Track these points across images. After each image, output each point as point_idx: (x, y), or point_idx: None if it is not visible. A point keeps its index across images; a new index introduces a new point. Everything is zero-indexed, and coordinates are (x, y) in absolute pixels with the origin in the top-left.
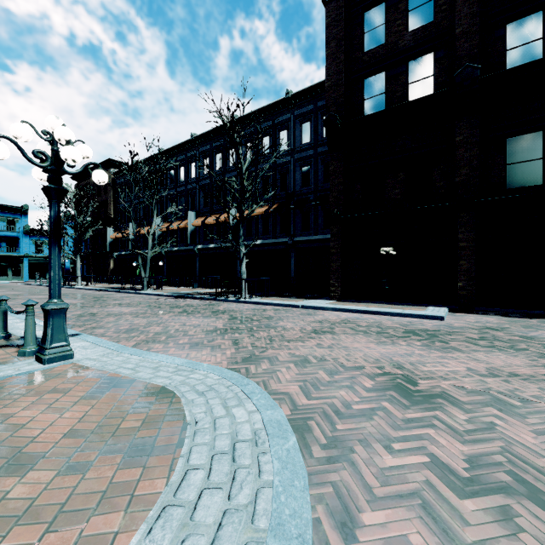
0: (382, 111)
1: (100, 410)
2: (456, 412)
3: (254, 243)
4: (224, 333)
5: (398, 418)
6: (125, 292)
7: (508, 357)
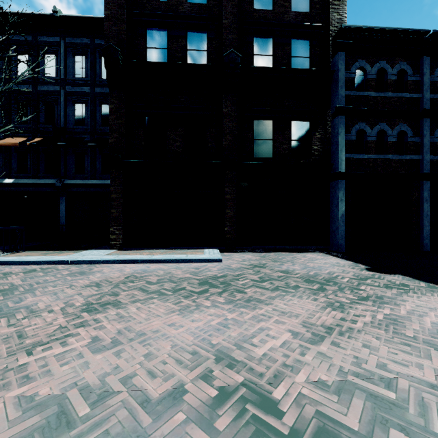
0: (166, 63)
1: None
2: None
3: (2, 182)
4: None
5: None
6: None
7: (299, 300)
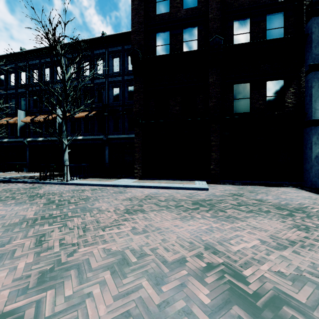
0: (168, 54)
1: None
2: None
3: (77, 138)
4: (30, 226)
5: None
6: None
7: (268, 220)
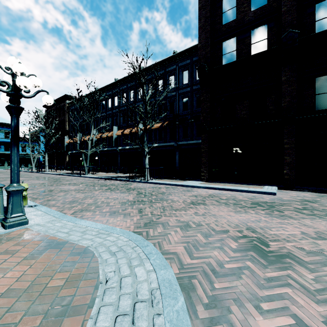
0: (234, 61)
1: (36, 269)
2: (303, 271)
3: (153, 146)
4: (133, 204)
5: (260, 277)
6: (74, 176)
7: None
